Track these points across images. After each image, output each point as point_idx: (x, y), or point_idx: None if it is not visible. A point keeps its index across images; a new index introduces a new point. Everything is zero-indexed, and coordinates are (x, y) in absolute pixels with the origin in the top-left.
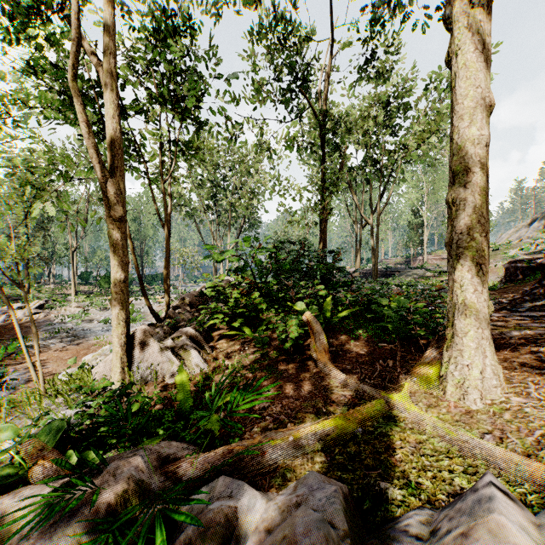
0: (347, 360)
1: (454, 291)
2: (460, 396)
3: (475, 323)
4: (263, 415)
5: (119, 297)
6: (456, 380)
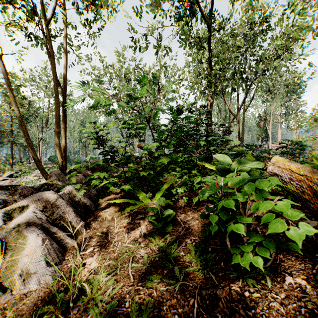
0: None
1: None
2: None
3: None
4: None
5: None
6: None
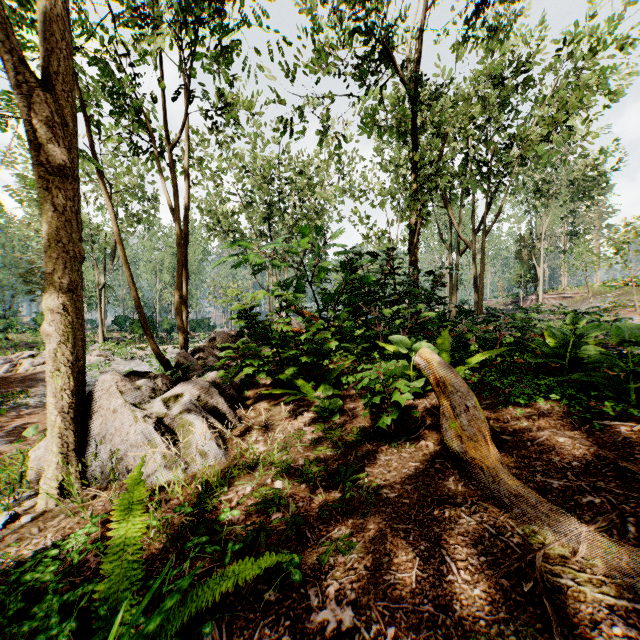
0: (538, 461)
1: None
2: None
3: None
4: None
5: (58, 319)
6: None
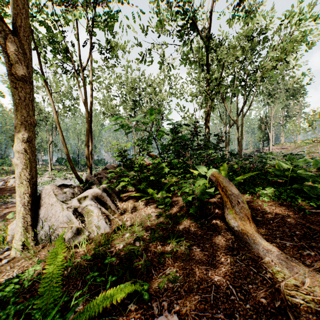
0: (277, 231)
1: None
2: None
3: None
4: None
5: (22, 156)
6: None
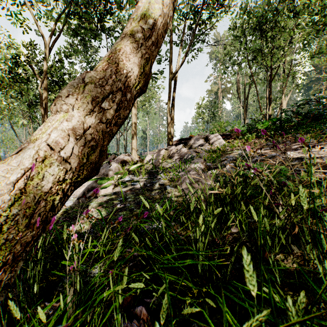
0: None
1: (132, 146)
2: None
3: (134, 151)
4: None
5: None
6: None
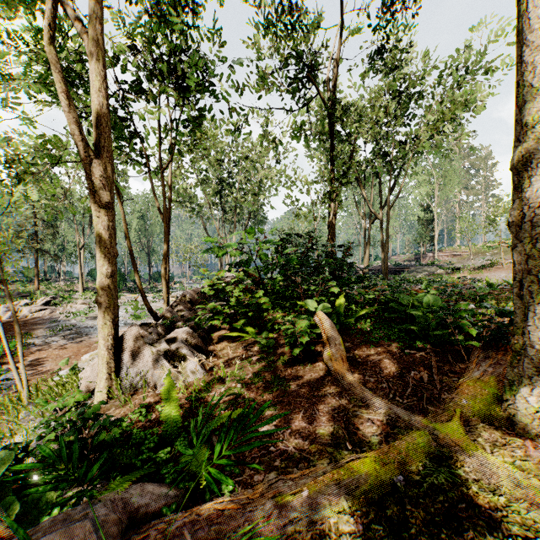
0: (369, 370)
1: (525, 287)
2: (538, 431)
3: None
4: (267, 445)
5: (105, 294)
6: (530, 408)
